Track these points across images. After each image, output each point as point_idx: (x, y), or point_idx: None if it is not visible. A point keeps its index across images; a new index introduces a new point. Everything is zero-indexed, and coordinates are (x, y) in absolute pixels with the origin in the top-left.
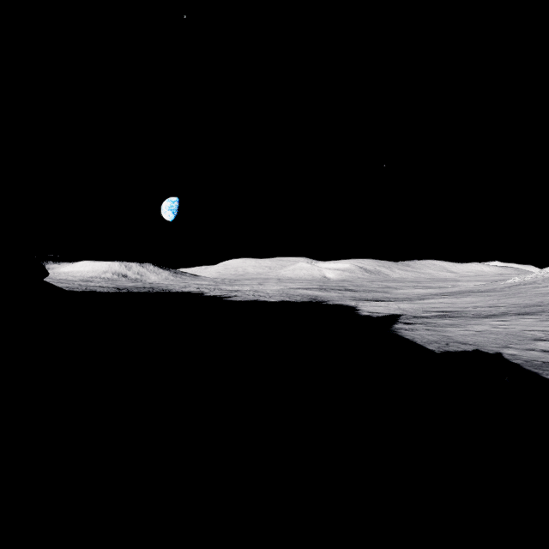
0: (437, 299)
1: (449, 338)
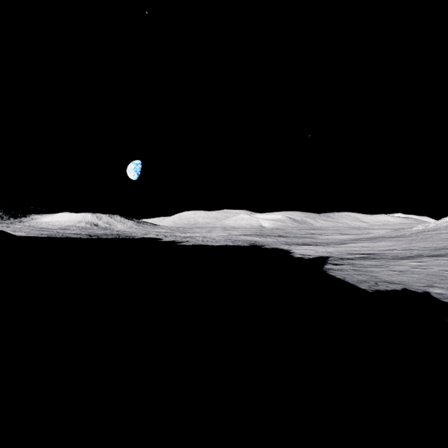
0: (356, 244)
1: (376, 277)
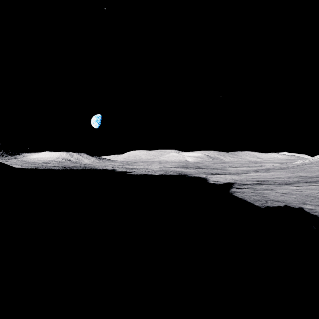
0: (254, 174)
1: (266, 198)
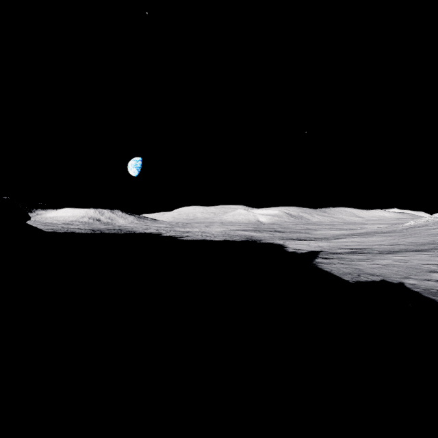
0: (348, 239)
1: (360, 270)
